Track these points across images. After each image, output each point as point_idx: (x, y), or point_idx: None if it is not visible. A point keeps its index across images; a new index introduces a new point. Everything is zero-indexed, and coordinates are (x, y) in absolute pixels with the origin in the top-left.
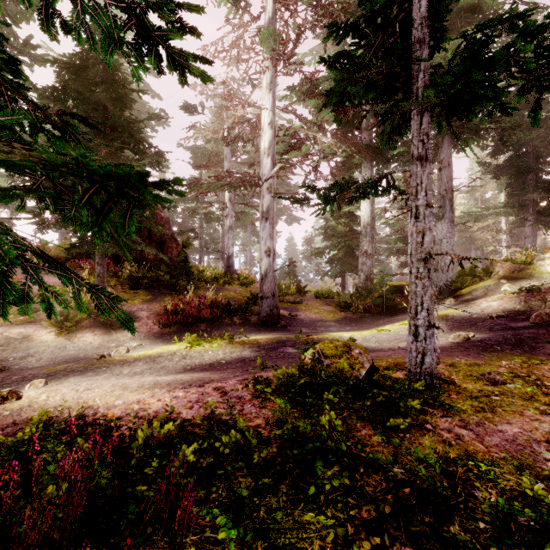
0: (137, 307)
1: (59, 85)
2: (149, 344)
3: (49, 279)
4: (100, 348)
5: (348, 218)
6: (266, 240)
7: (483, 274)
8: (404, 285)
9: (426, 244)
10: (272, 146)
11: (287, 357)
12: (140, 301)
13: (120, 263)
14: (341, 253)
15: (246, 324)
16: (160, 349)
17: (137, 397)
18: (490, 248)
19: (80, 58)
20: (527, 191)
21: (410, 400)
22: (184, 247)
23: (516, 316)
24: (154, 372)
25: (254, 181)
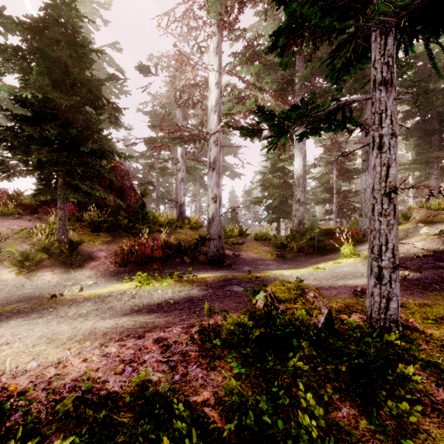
0: (97, 247)
1: (22, 43)
2: (104, 282)
3: (19, 223)
4: (57, 286)
5: (282, 172)
6: (213, 187)
7: (401, 219)
8: (332, 229)
9: (392, 177)
10: (219, 104)
11: (234, 296)
12: (100, 242)
13: (85, 209)
14: (277, 202)
15: (195, 263)
16: (112, 288)
17: (59, 356)
18: (399, 199)
19: (42, 20)
20: (433, 149)
21: (400, 366)
22: (142, 196)
23: (442, 256)
24: (99, 314)
25: (202, 135)
